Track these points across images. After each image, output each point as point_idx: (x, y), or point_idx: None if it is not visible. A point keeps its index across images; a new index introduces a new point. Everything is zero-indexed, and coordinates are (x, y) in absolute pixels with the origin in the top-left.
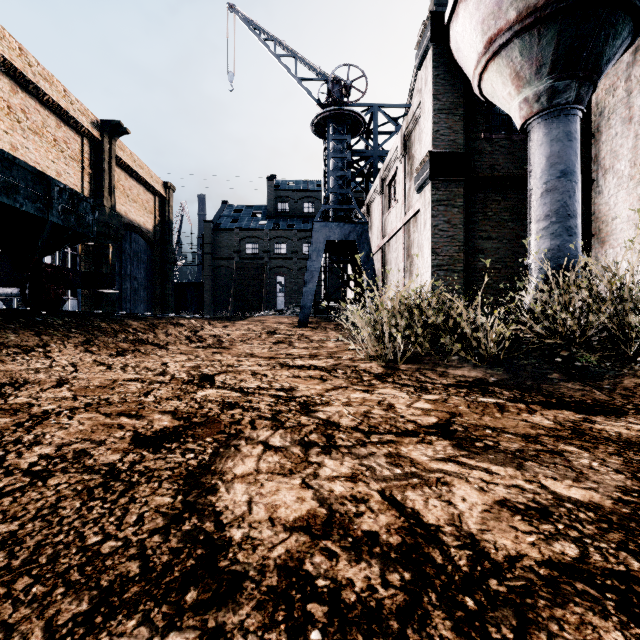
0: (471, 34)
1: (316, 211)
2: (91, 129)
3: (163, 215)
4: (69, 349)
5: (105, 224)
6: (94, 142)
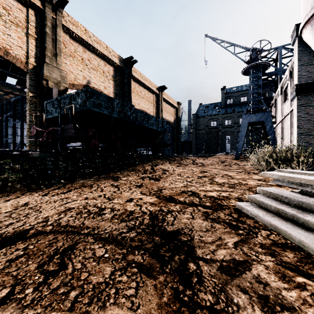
0: (310, 39)
1: (248, 100)
2: (156, 91)
3: (177, 115)
4: (168, 164)
5: None
6: (156, 95)
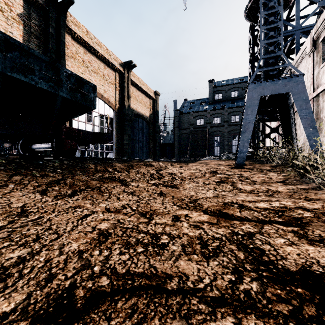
0: None
1: (239, 95)
2: (119, 67)
3: (154, 108)
4: (24, 189)
5: (125, 114)
6: (121, 74)
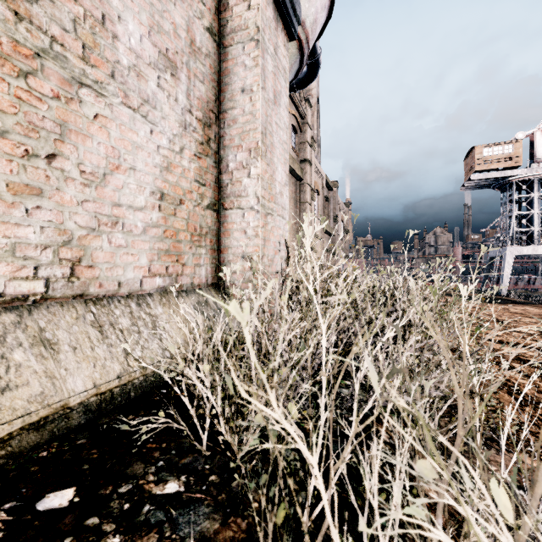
0: (315, 2)
1: None
2: None
3: None
4: None
5: None
6: None
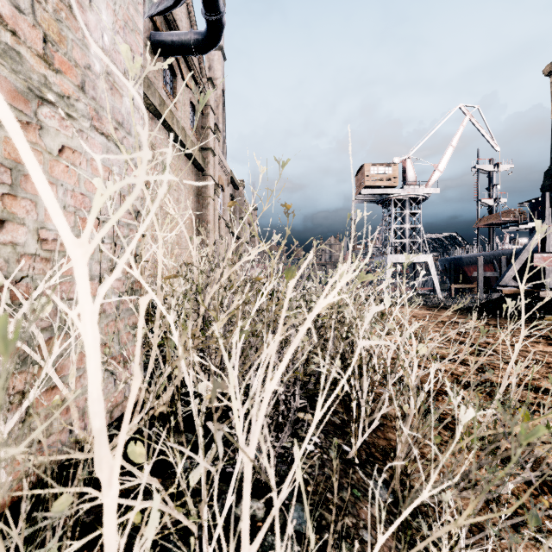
0: None
1: None
2: None
3: None
4: None
5: None
6: None
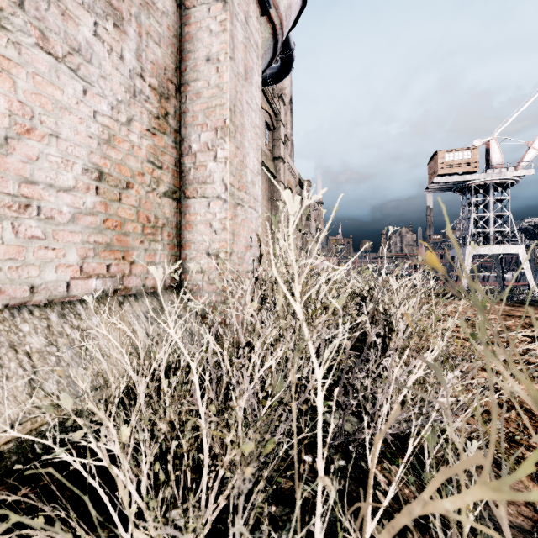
0: None
1: None
2: None
3: None
4: None
5: None
6: None
